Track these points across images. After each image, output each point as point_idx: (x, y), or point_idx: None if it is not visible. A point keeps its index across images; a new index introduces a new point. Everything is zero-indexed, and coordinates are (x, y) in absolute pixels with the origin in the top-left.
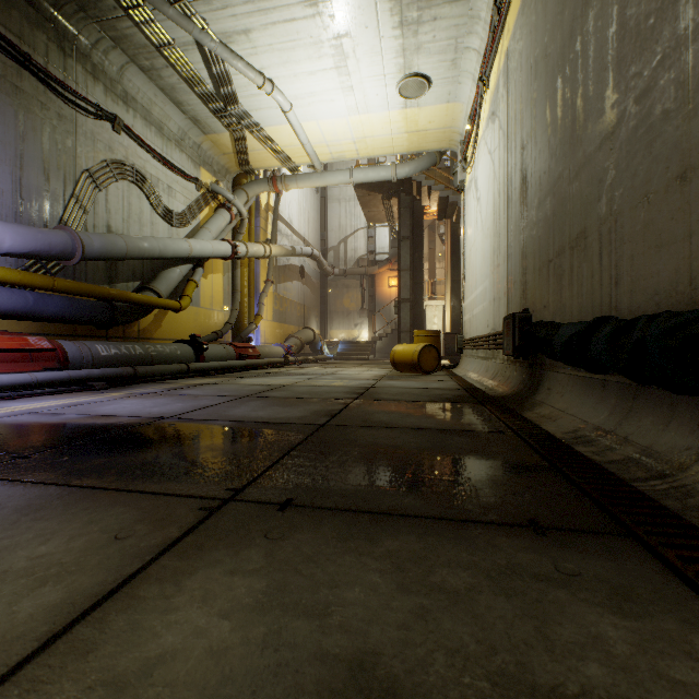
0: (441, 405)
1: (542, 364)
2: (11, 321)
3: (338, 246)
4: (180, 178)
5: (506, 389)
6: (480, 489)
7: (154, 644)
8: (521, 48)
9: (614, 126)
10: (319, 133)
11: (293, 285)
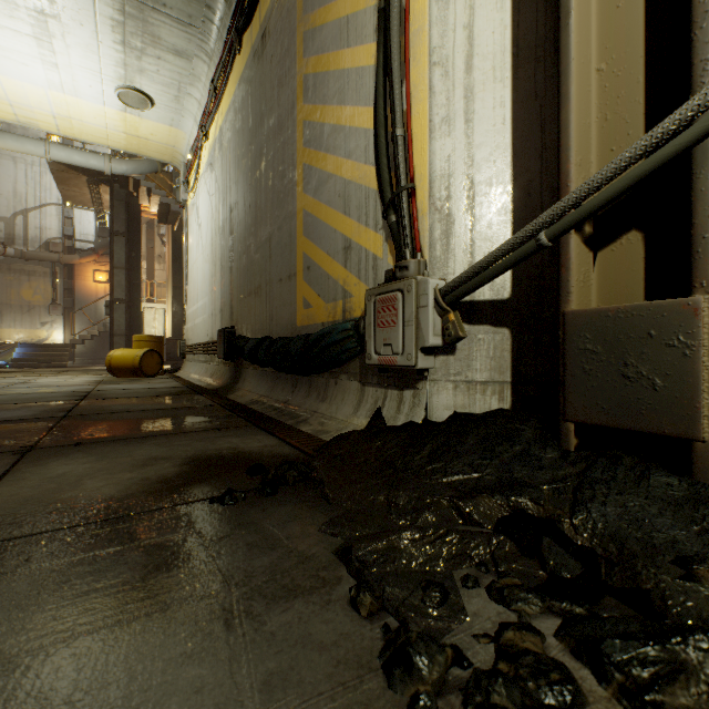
0: (169, 397)
1: (242, 364)
2: None
3: (12, 218)
4: None
5: (220, 383)
6: (196, 424)
7: (57, 472)
8: (230, 138)
9: (271, 235)
10: None
11: None
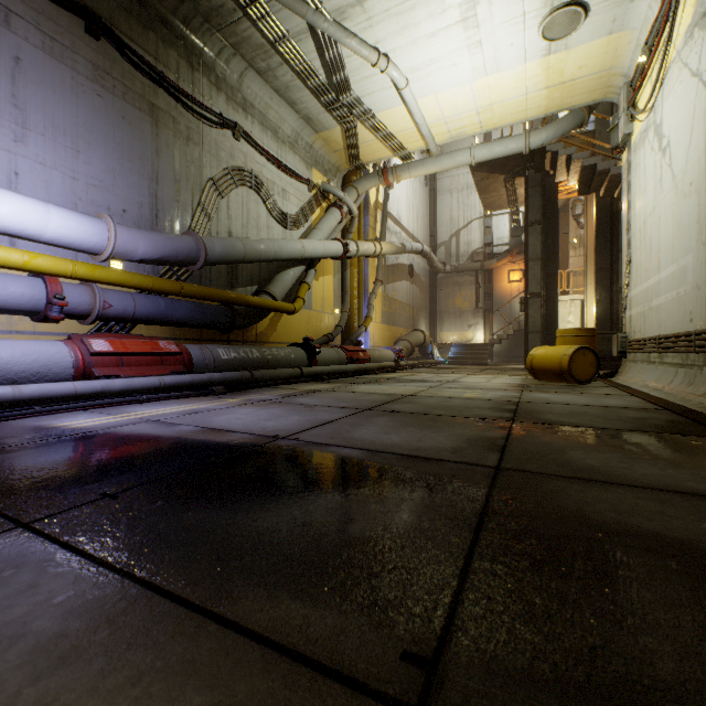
0: (667, 440)
1: None
2: (148, 326)
3: (448, 241)
4: (293, 180)
5: None
6: None
7: None
8: None
9: None
10: (436, 109)
11: (401, 285)
